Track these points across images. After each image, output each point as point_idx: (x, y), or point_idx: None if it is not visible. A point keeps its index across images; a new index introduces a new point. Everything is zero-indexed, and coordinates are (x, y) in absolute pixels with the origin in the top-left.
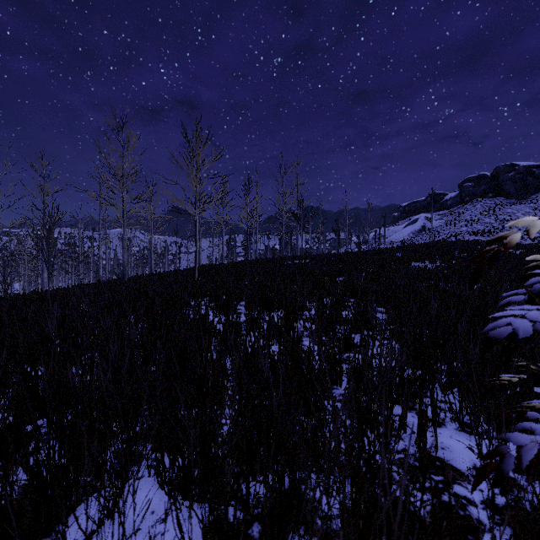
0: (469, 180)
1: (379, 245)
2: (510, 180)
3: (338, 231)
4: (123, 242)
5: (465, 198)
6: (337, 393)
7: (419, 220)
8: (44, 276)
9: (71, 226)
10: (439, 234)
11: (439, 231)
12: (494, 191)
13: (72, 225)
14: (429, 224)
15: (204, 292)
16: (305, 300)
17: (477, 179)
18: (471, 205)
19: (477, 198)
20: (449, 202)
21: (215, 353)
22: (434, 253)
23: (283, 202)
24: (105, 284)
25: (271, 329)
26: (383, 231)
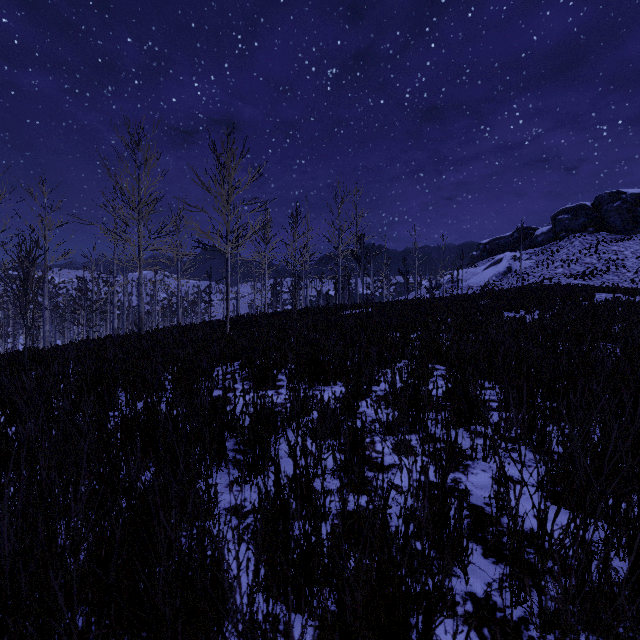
0: (565, 212)
1: (457, 290)
2: (615, 212)
3: (407, 273)
4: (139, 287)
5: (560, 234)
6: (457, 591)
7: (504, 260)
8: (45, 329)
9: (84, 268)
10: (528, 278)
11: (528, 273)
12: (596, 224)
13: (85, 267)
14: (516, 265)
15: (235, 354)
16: (373, 371)
17: (575, 210)
18: (567, 242)
19: (575, 233)
20: (540, 238)
21: (233, 467)
22: (530, 301)
23: (339, 237)
24: (111, 341)
25: (324, 422)
26: (460, 274)
